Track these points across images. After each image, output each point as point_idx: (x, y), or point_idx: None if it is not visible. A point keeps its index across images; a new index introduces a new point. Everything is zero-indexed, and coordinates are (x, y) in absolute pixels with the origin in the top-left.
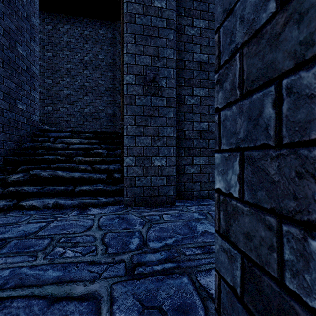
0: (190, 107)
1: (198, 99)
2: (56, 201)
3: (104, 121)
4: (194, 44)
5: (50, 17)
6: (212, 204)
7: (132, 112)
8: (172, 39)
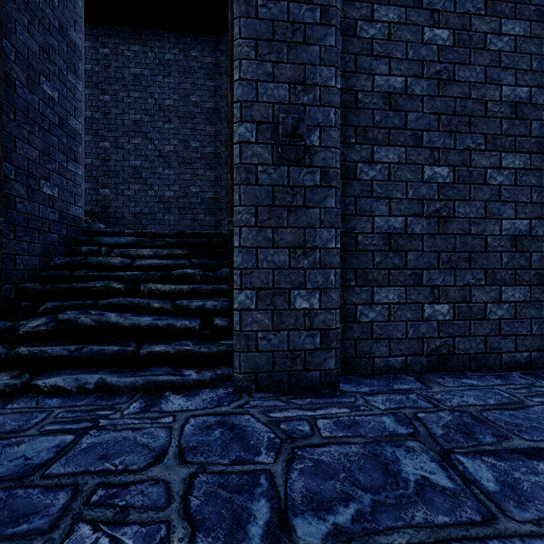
0: (368, 186)
1: (384, 169)
2: (102, 378)
3: (200, 212)
4: (376, 57)
5: (107, 33)
6: (417, 389)
7: (251, 199)
8: (331, 46)
